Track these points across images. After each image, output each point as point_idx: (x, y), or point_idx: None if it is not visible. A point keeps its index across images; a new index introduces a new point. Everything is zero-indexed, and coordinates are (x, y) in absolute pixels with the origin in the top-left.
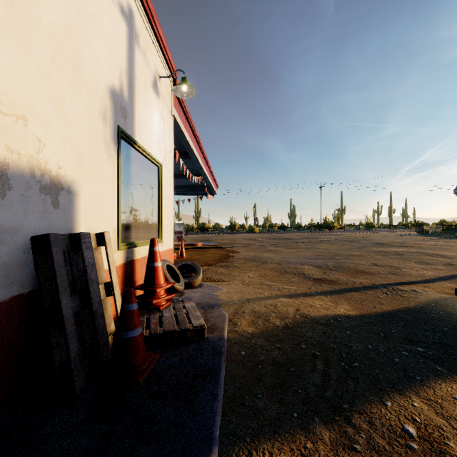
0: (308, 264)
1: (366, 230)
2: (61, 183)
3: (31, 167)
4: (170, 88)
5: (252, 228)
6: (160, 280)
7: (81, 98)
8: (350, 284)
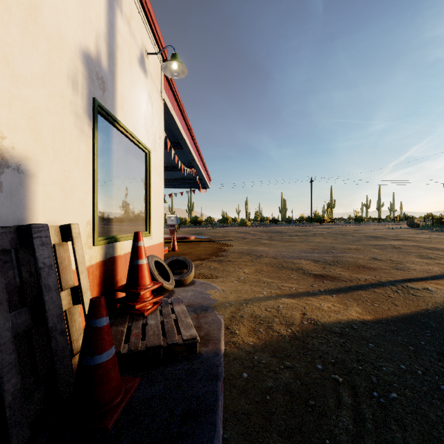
0: (304, 258)
1: (356, 223)
2: (5, 159)
3: None
4: (159, 69)
5: (244, 221)
6: (145, 281)
7: (39, 52)
8: (355, 281)
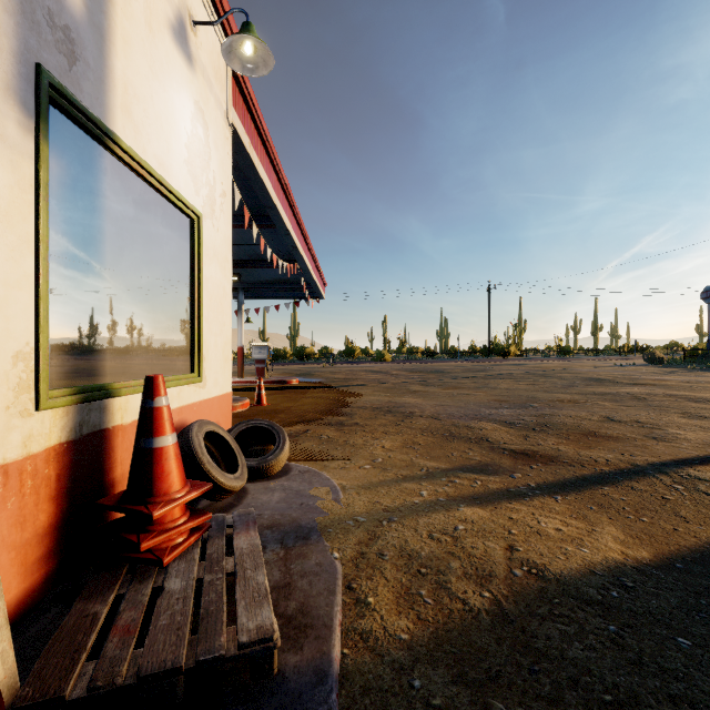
0: (488, 419)
1: (560, 357)
2: None
3: None
4: (223, 66)
5: (381, 354)
6: (168, 484)
7: None
8: (589, 465)
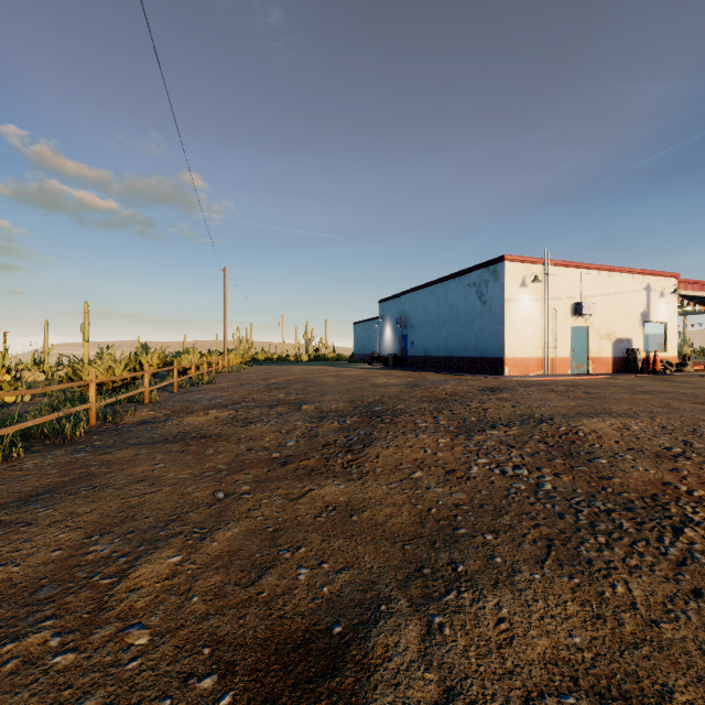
0: None
1: None
2: (629, 339)
3: (625, 338)
4: (674, 285)
5: None
6: (657, 362)
7: (633, 321)
8: None
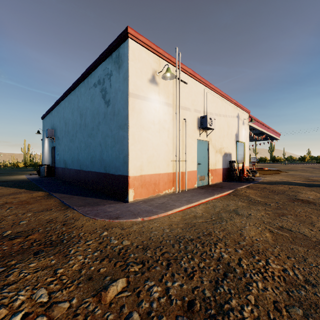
0: None
1: None
2: (230, 154)
3: (228, 152)
4: (247, 118)
5: None
6: (245, 171)
7: (232, 140)
8: None
